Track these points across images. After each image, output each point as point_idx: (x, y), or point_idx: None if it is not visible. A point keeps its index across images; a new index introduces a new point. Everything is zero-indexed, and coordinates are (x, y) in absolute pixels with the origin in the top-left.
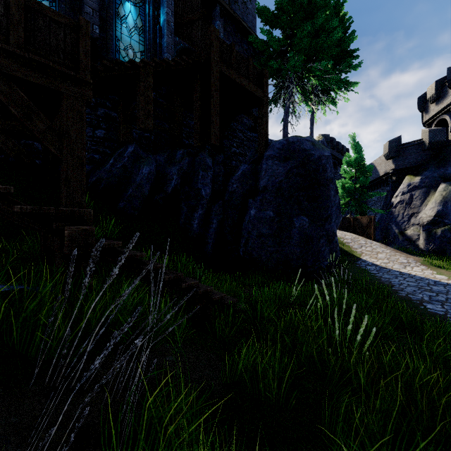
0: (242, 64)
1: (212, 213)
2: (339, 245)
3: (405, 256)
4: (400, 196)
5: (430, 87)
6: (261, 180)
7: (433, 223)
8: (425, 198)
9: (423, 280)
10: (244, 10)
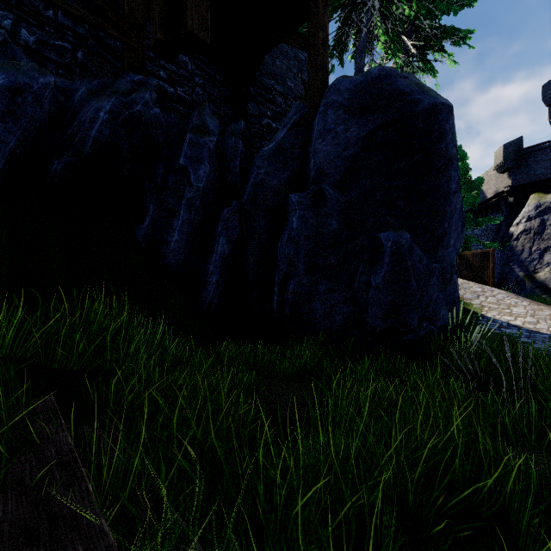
0: None
1: (217, 226)
2: None
3: None
4: (524, 223)
5: None
6: (313, 155)
7: None
8: None
9: None
10: None
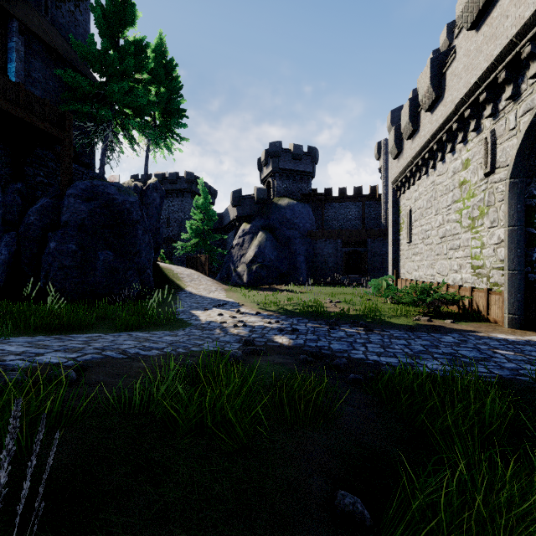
0: (36, 104)
1: (1, 244)
2: (174, 280)
3: (219, 286)
4: (238, 239)
5: (263, 153)
6: (62, 215)
7: (252, 262)
8: (251, 242)
9: (206, 299)
10: (71, 20)
